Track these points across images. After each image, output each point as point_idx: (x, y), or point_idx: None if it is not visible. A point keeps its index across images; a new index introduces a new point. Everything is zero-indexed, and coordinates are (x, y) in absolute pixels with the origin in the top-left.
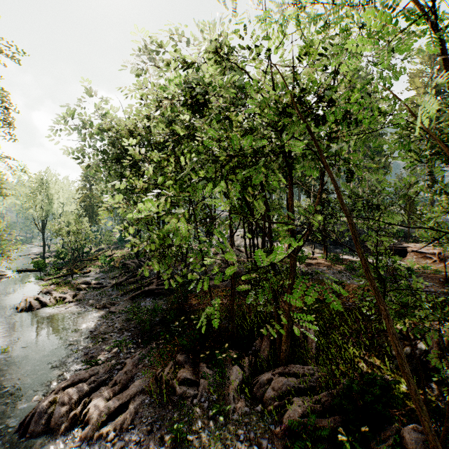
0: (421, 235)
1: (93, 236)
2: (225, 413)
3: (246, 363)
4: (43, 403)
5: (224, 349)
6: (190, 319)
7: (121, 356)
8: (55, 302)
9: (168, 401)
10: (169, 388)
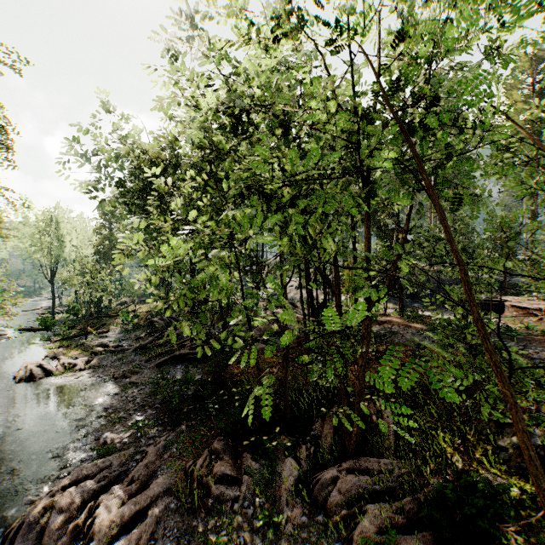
0: (521, 286)
1: (112, 286)
2: (276, 524)
3: (303, 453)
4: (35, 510)
5: (274, 434)
6: (231, 393)
7: (141, 442)
8: (62, 370)
9: (200, 506)
10: (202, 487)
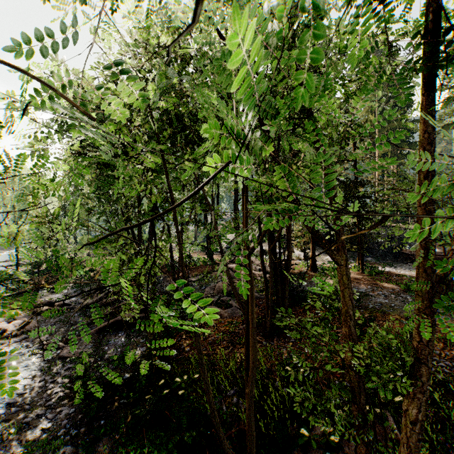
0: None
1: (64, 241)
2: None
3: None
4: None
5: None
6: (173, 386)
7: None
8: None
9: None
10: None
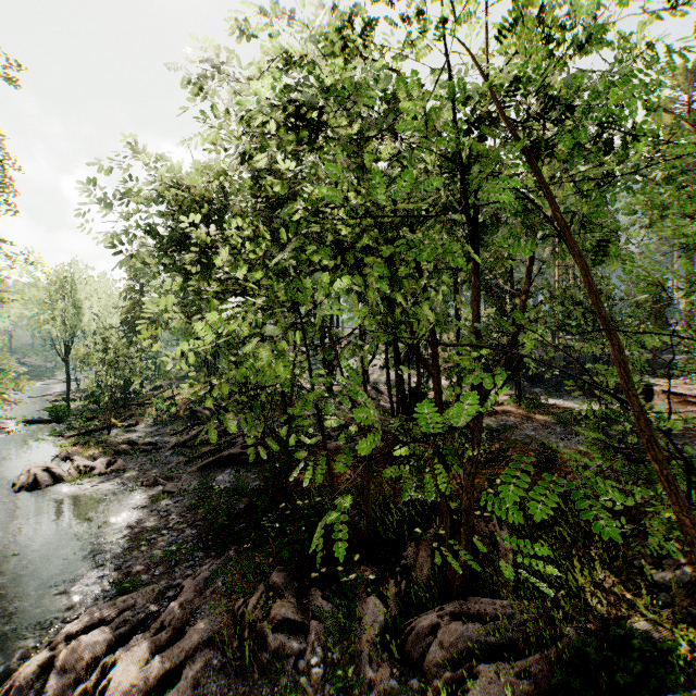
0: (674, 365)
1: (143, 366)
2: (355, 689)
3: (391, 590)
4: (29, 669)
5: (352, 564)
6: (295, 508)
7: (176, 573)
8: (76, 475)
9: (252, 663)
10: (256, 636)
